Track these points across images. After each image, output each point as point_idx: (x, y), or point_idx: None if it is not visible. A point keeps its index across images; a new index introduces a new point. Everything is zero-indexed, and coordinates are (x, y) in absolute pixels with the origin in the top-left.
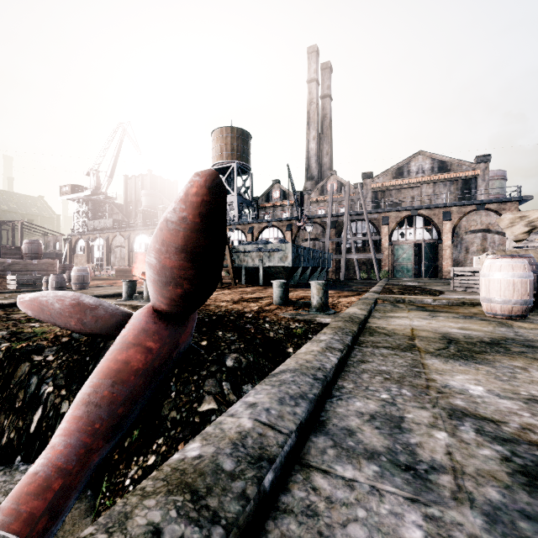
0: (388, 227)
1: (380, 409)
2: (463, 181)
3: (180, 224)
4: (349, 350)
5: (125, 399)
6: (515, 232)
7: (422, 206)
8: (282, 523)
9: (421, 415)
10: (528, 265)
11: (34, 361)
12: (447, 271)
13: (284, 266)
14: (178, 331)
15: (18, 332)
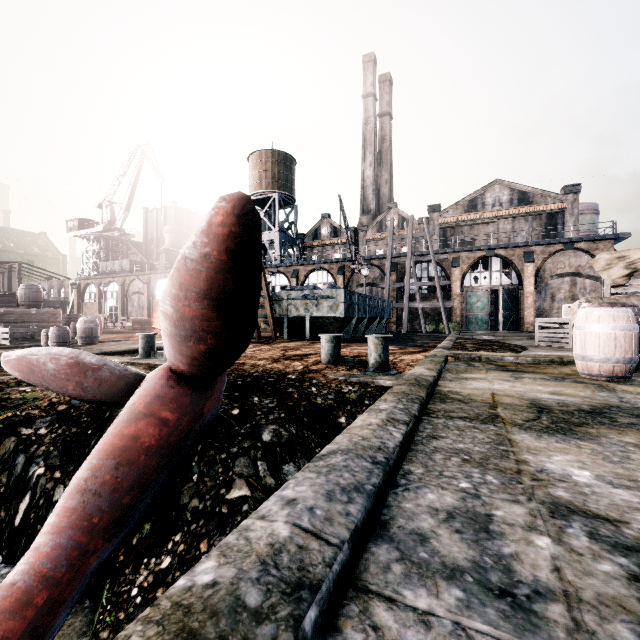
0: (459, 270)
1: (460, 504)
2: (548, 216)
3: (202, 262)
4: (416, 423)
5: (133, 485)
6: (613, 275)
7: (499, 245)
8: None
9: (514, 512)
10: (632, 315)
11: (21, 436)
12: (529, 322)
13: (335, 317)
14: (202, 398)
15: (3, 398)
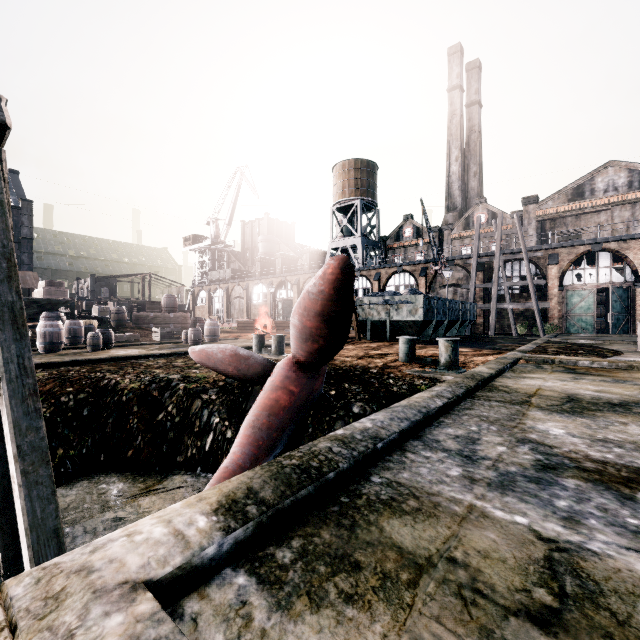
0: (558, 267)
1: (465, 434)
2: None
3: (319, 295)
4: (458, 400)
5: (277, 427)
6: None
7: (608, 238)
8: (385, 463)
9: (495, 439)
10: None
11: (203, 399)
12: None
13: (414, 320)
14: (313, 380)
15: (187, 376)
